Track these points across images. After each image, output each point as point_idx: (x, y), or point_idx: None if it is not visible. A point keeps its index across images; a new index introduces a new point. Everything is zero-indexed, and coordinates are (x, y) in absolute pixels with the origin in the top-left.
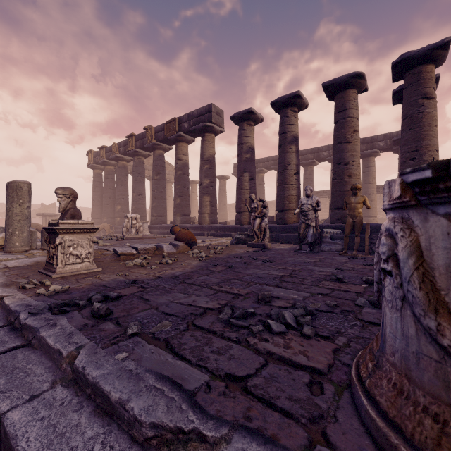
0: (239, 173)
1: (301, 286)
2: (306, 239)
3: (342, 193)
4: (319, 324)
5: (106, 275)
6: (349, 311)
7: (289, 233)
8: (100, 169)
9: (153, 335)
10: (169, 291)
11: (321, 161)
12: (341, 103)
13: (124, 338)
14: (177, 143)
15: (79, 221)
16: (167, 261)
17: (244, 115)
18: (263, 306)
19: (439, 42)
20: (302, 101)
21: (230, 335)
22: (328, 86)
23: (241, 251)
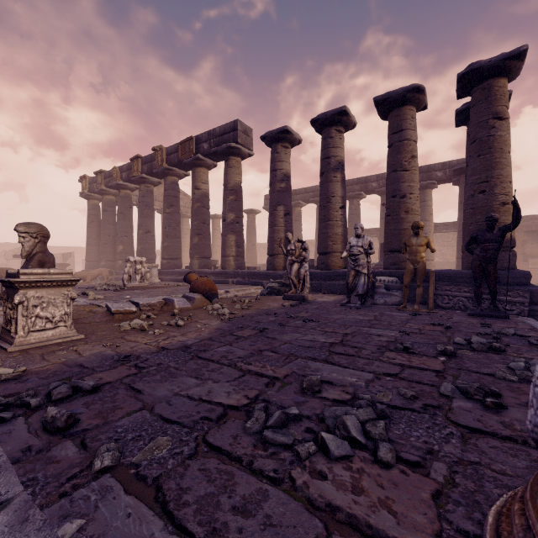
0: (271, 207)
1: (359, 361)
2: (356, 290)
3: (397, 232)
4: (398, 435)
5: (87, 347)
6: (435, 407)
7: (334, 281)
8: (97, 199)
9: (137, 471)
10: (174, 374)
11: (369, 193)
12: (396, 123)
13: (85, 480)
14: (195, 168)
15: (50, 270)
16: (177, 323)
17: (278, 135)
18: (310, 401)
19: (514, 51)
20: (349, 118)
21: (264, 464)
22: (380, 101)
23: (275, 305)
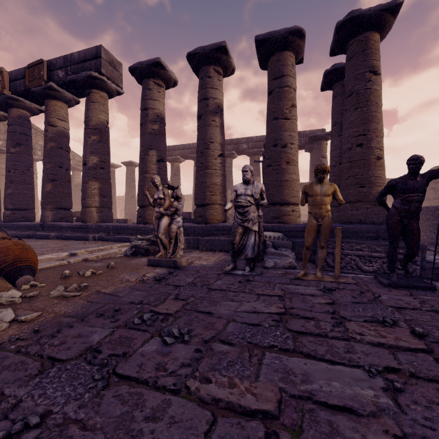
0: (142, 150)
1: None
2: (244, 253)
3: (279, 184)
4: None
5: None
6: None
7: (213, 236)
8: None
9: None
10: None
11: (240, 153)
12: (277, 68)
13: None
14: (48, 100)
15: None
16: None
17: (150, 68)
18: None
19: (391, 2)
20: (229, 59)
21: None
22: (262, 41)
23: (131, 279)
